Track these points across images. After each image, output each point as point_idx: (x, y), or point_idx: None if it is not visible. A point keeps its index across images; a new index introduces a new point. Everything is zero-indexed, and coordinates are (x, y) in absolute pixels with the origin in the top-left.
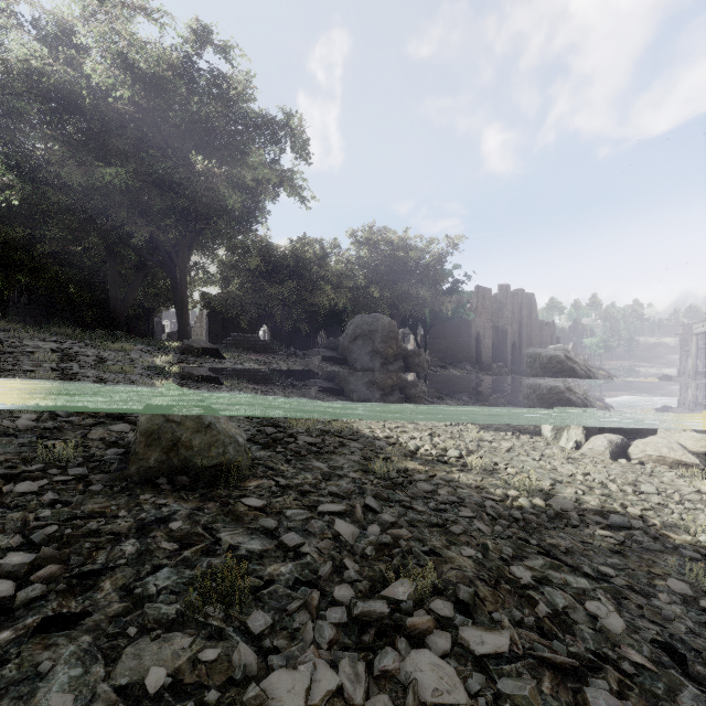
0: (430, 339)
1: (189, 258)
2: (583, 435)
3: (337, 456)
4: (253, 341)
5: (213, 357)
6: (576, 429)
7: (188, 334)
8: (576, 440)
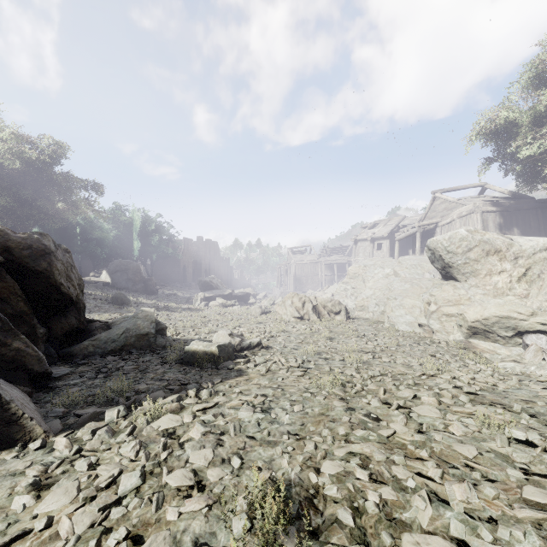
0: (155, 268)
1: None
2: (200, 302)
3: (142, 304)
4: None
5: None
6: (199, 301)
7: None
8: (199, 304)
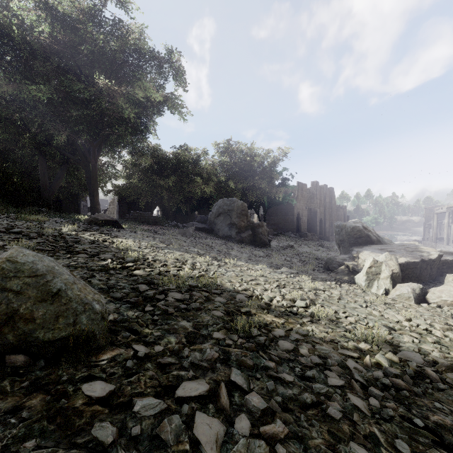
0: (267, 216)
1: (98, 156)
2: (390, 284)
3: (202, 312)
4: (147, 216)
5: (114, 227)
6: (384, 280)
7: (98, 211)
8: (385, 288)
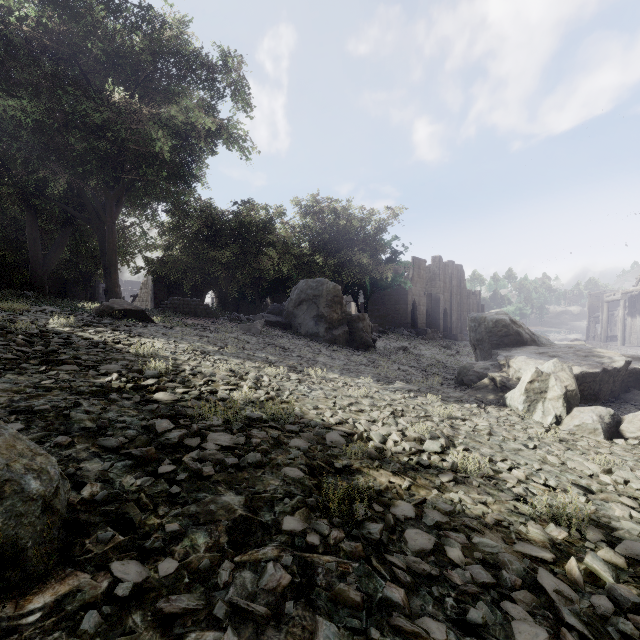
0: (370, 306)
1: (117, 213)
2: (563, 408)
3: (265, 470)
4: (193, 305)
5: (139, 321)
6: (554, 401)
7: (117, 296)
8: (556, 414)
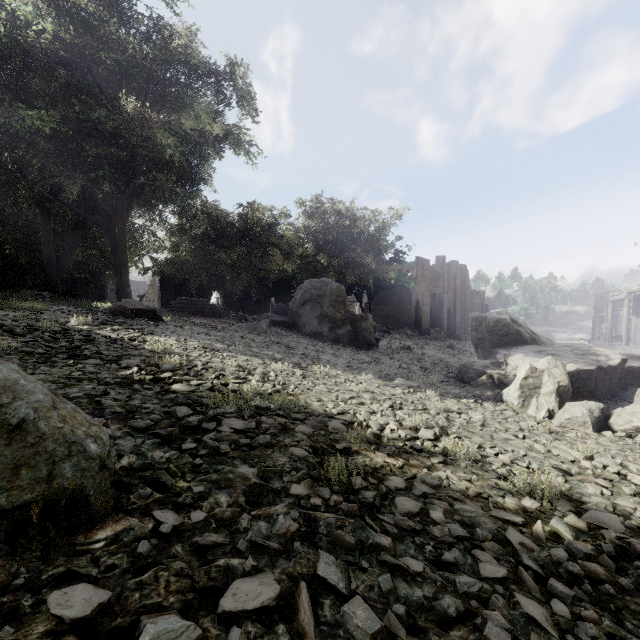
0: (374, 306)
1: (128, 216)
2: (555, 403)
3: (274, 449)
4: (200, 305)
5: (150, 320)
6: (547, 396)
7: (127, 296)
8: (548, 409)
